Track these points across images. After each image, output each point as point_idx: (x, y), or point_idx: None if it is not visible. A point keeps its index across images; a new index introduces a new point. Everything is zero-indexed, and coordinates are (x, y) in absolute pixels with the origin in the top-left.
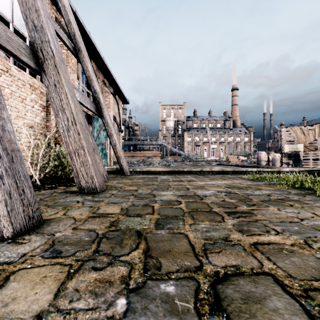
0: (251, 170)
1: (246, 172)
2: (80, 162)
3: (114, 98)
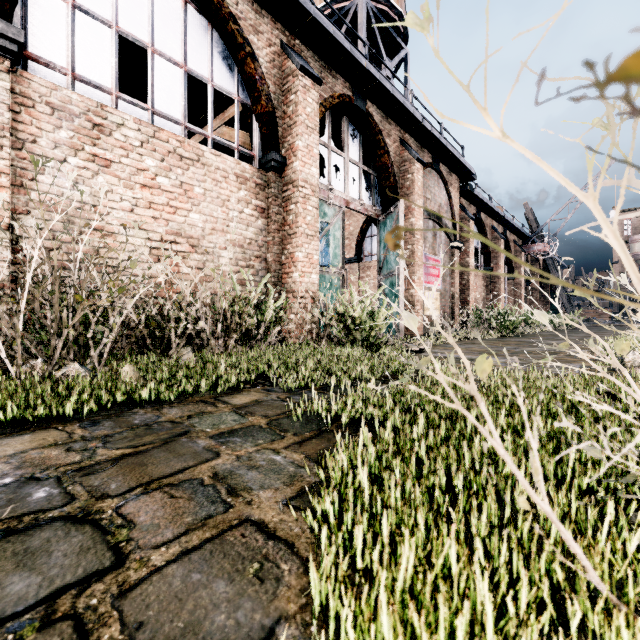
0: None
1: None
2: None
3: None
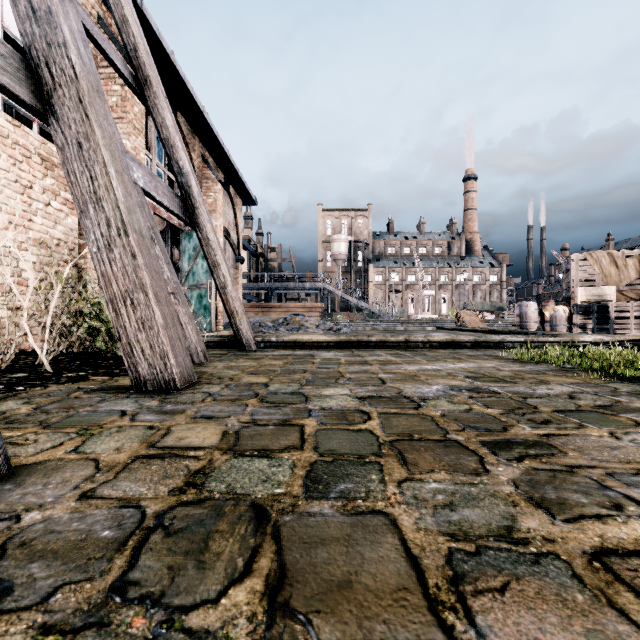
0: (512, 339)
1: (502, 345)
2: (136, 321)
3: (225, 193)
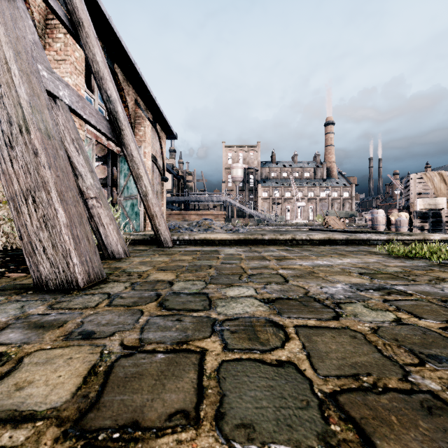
0: (376, 238)
1: (369, 242)
2: (38, 220)
3: (153, 129)
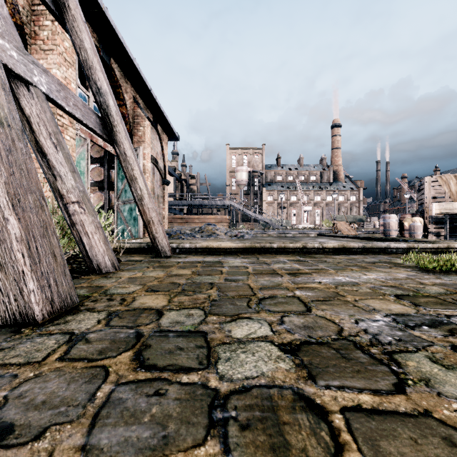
0: (396, 246)
1: (387, 250)
2: None
3: (154, 130)
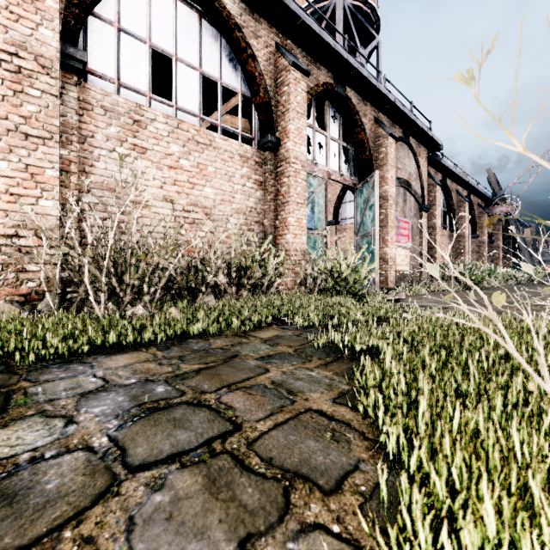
0: None
1: None
2: None
3: None
